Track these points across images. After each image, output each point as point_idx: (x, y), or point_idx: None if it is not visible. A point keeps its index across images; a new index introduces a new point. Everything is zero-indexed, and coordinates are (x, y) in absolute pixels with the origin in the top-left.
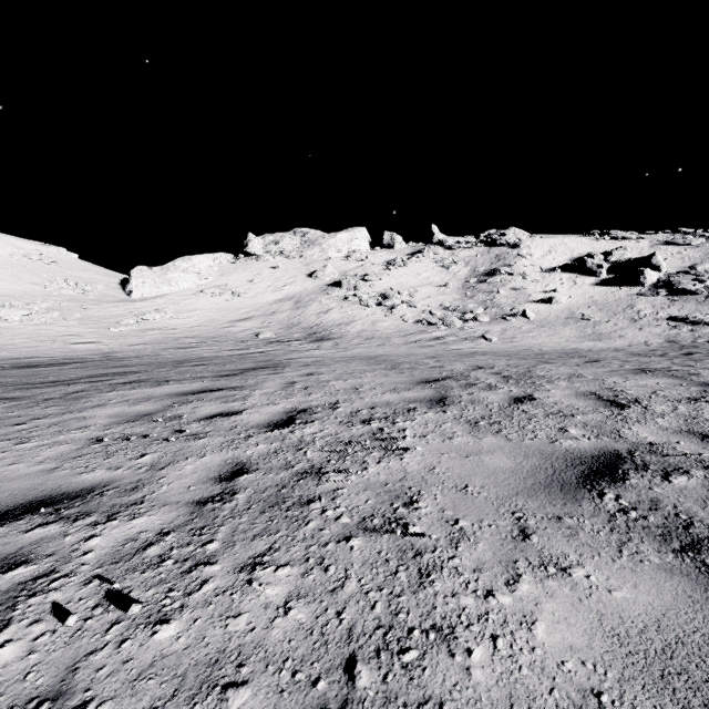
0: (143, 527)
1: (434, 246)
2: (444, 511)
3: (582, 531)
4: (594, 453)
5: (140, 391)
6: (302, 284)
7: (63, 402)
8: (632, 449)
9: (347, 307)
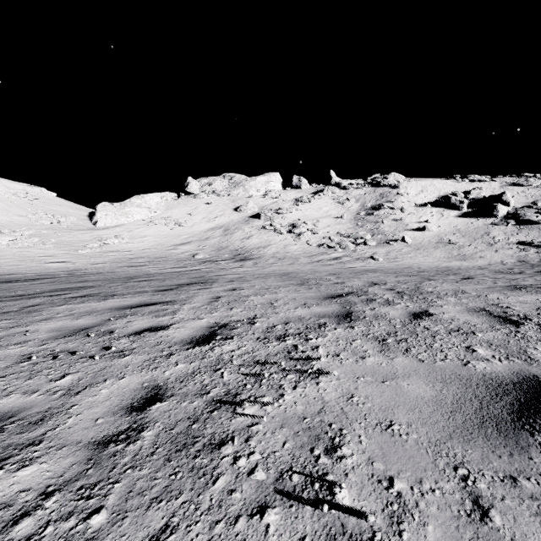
0: (26, 483)
1: (332, 187)
2: (373, 463)
3: None
4: (513, 379)
5: (86, 305)
6: (230, 216)
7: (17, 316)
8: None
9: (264, 234)
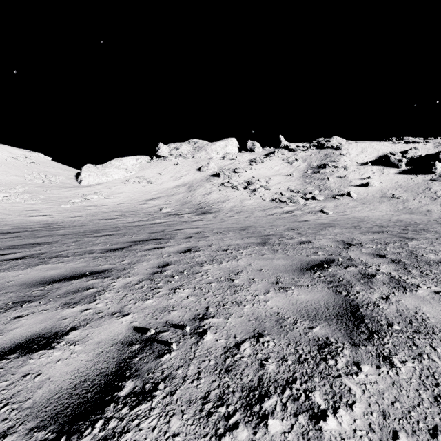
0: None
1: (282, 149)
2: None
3: None
4: None
5: (2, 275)
6: (193, 175)
7: None
8: None
9: (223, 190)
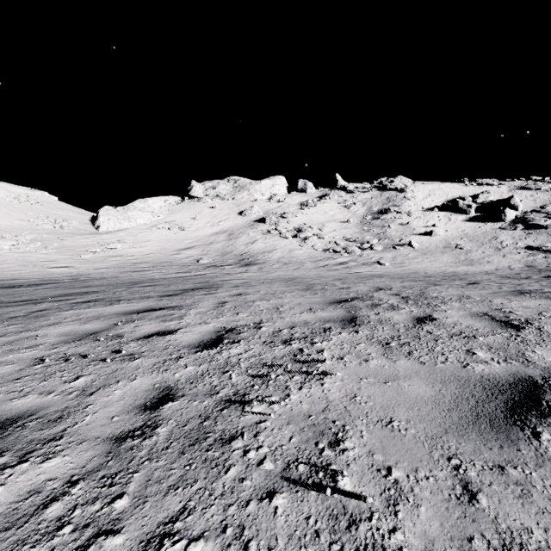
0: (52, 473)
1: (338, 190)
2: (373, 454)
3: (533, 488)
4: (509, 380)
5: (93, 310)
6: (234, 220)
7: (25, 320)
8: (545, 375)
9: (269, 238)
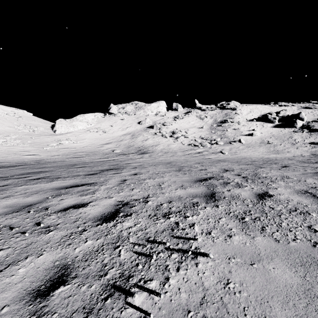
0: None
1: (196, 109)
2: None
3: None
4: None
5: (37, 186)
6: (135, 127)
7: None
8: None
9: (156, 137)
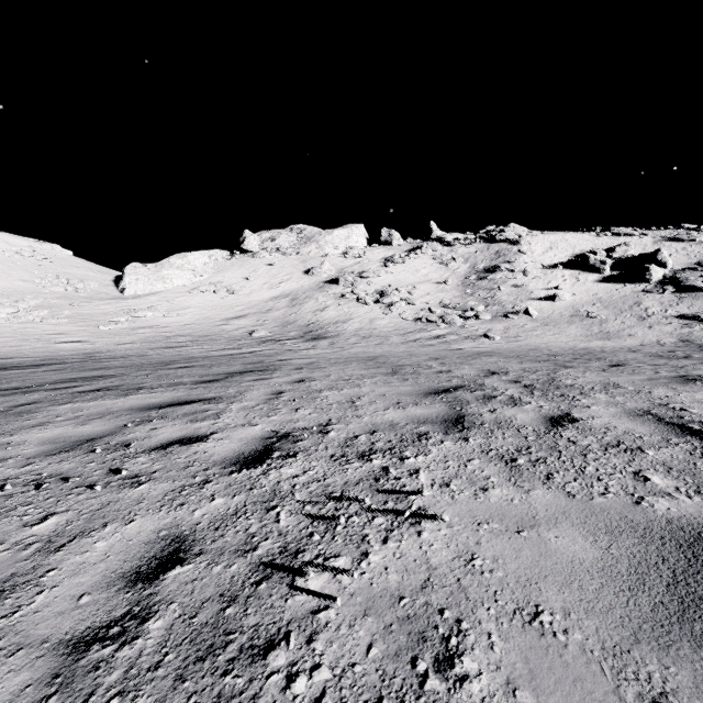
0: None
1: (433, 242)
2: (516, 690)
3: None
4: None
5: (99, 403)
6: (299, 281)
7: (1, 419)
8: None
9: (344, 304)
